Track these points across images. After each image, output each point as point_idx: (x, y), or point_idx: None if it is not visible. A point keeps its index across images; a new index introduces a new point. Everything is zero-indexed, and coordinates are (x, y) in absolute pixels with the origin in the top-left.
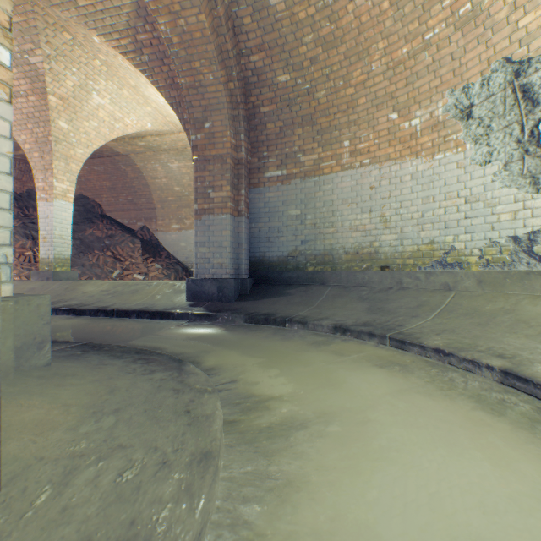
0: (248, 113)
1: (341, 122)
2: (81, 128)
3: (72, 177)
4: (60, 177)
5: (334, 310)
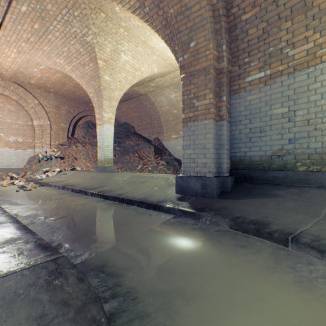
0: (228, 26)
1: None
2: (116, 78)
3: (113, 109)
4: (106, 111)
5: None
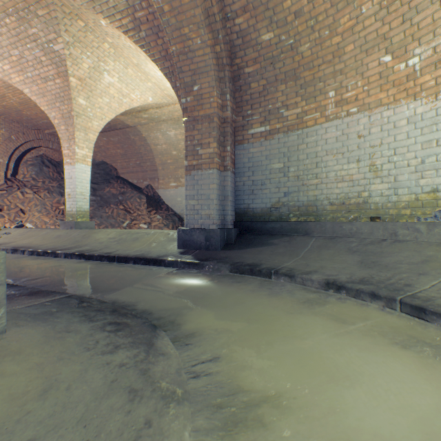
0: (233, 75)
1: (325, 74)
2: (96, 103)
3: (90, 144)
4: (80, 145)
5: (321, 262)
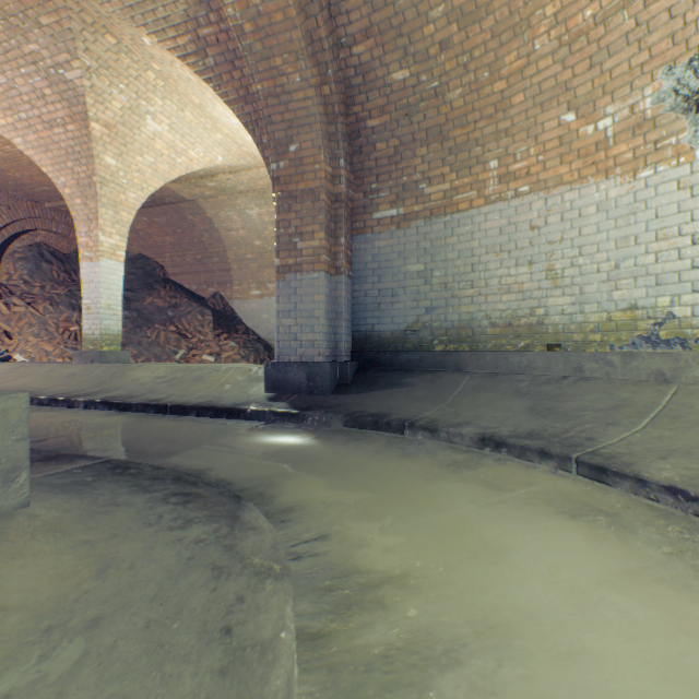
0: (349, 130)
1: (485, 134)
2: (133, 164)
3: (122, 229)
4: (107, 230)
5: (477, 410)
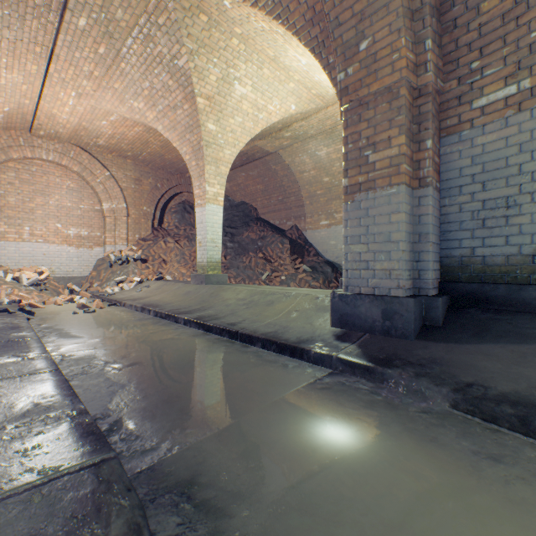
0: (437, 3)
1: None
2: (227, 126)
3: (221, 180)
4: (211, 182)
5: None
